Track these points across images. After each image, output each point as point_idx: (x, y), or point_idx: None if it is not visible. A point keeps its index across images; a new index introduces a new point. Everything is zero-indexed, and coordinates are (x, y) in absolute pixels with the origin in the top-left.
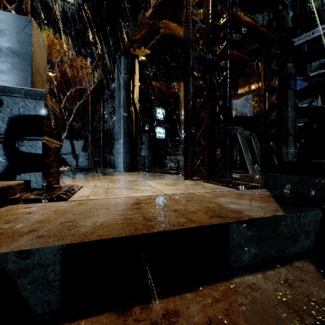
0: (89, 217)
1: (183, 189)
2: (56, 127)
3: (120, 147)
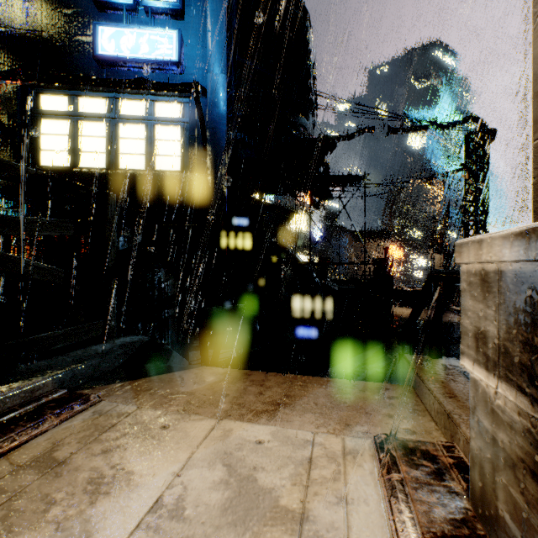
0: (331, 395)
1: (159, 431)
2: (537, 337)
3: None
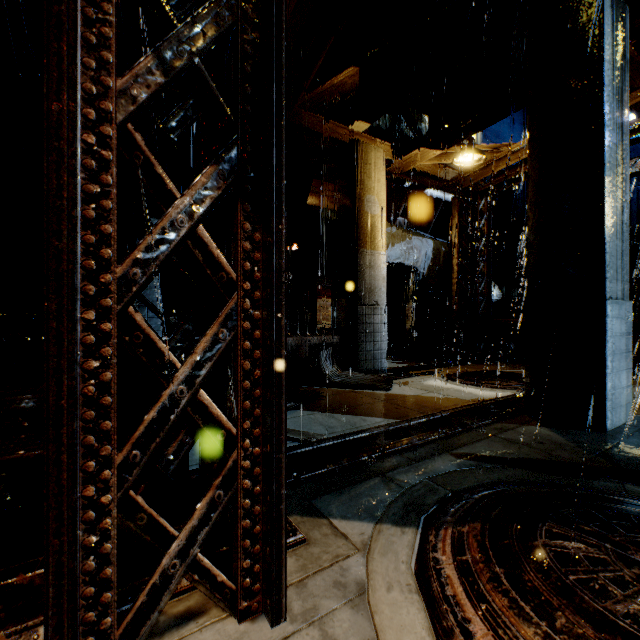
0: None
1: None
2: None
3: (626, 330)
